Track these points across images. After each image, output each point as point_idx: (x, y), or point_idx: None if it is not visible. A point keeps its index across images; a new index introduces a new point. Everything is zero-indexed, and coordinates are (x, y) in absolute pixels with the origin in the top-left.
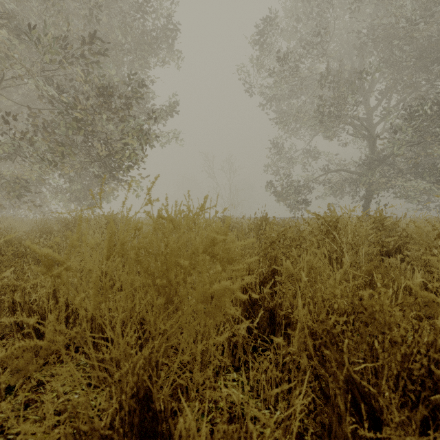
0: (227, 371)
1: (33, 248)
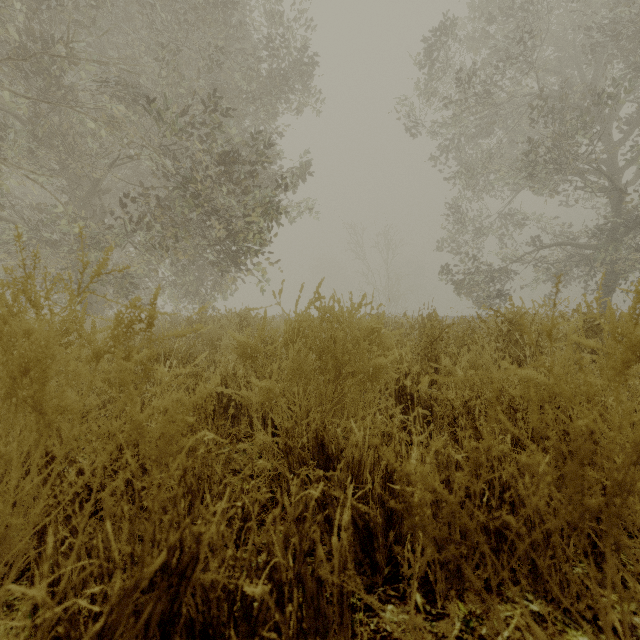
0: None
1: (233, 336)
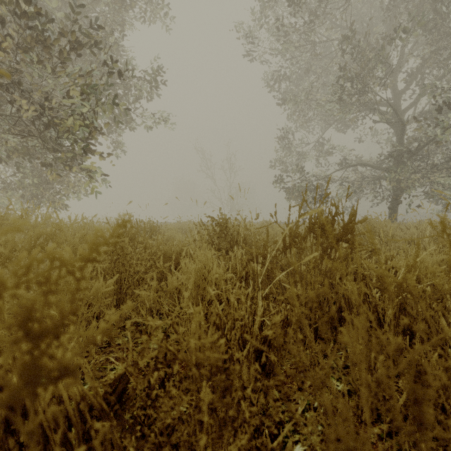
0: None
1: None
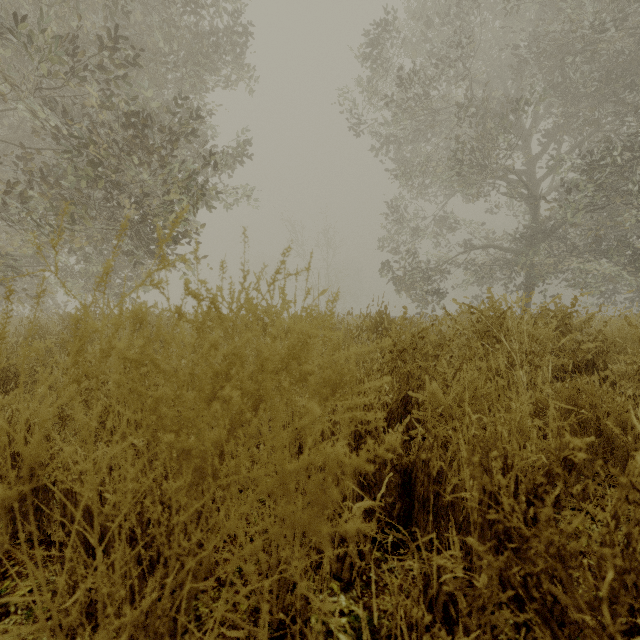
0: (329, 592)
1: None
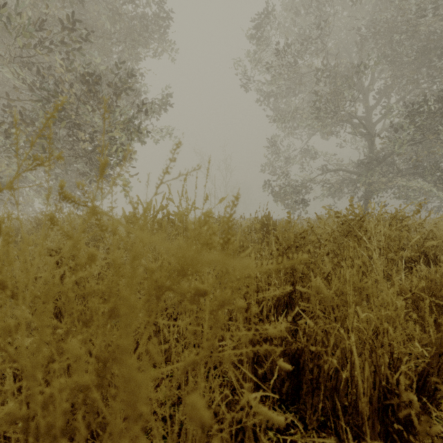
0: None
1: None
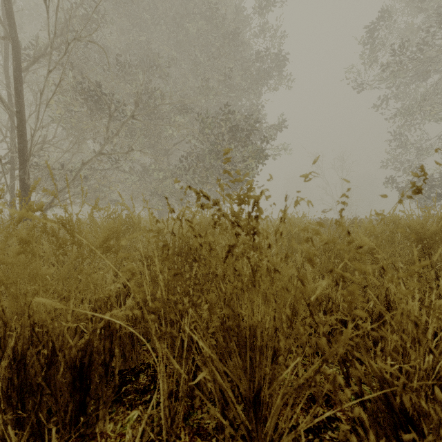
0: None
1: None
